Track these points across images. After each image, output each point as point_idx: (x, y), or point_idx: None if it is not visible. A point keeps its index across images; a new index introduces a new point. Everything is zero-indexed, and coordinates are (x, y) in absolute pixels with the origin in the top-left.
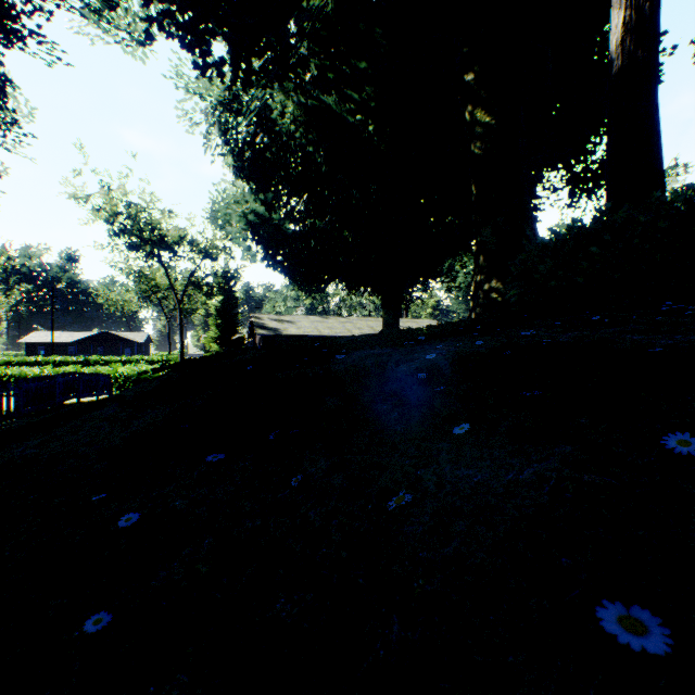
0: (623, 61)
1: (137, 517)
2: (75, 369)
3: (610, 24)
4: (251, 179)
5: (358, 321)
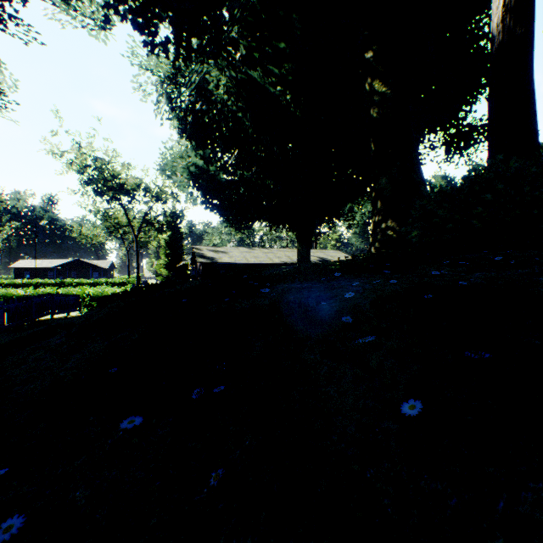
0: (504, 36)
1: (20, 524)
2: (51, 290)
3: (492, 6)
4: (192, 139)
5: (278, 252)
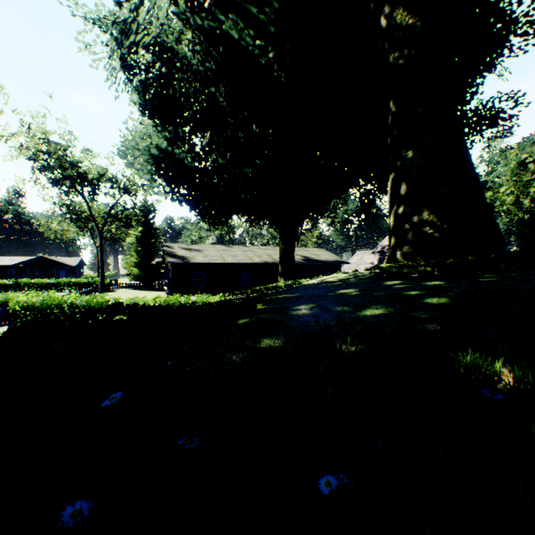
0: None
1: None
2: None
3: None
4: (156, 116)
5: (258, 250)
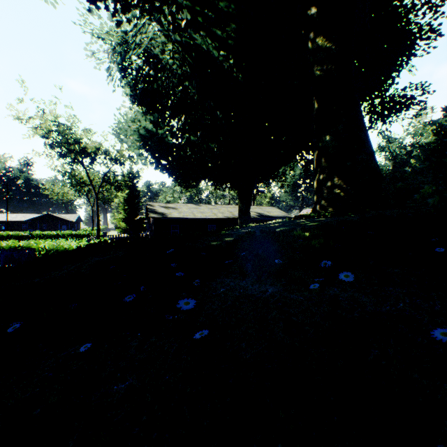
0: None
1: None
2: (13, 243)
3: None
4: (143, 105)
5: (222, 208)
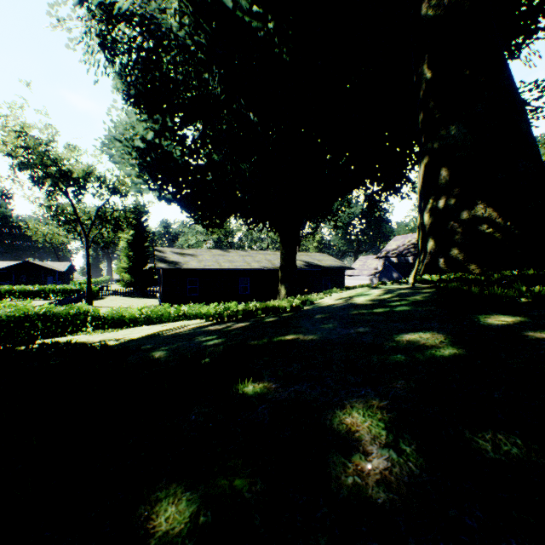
0: None
1: None
2: None
3: None
4: (142, 105)
5: (257, 255)
